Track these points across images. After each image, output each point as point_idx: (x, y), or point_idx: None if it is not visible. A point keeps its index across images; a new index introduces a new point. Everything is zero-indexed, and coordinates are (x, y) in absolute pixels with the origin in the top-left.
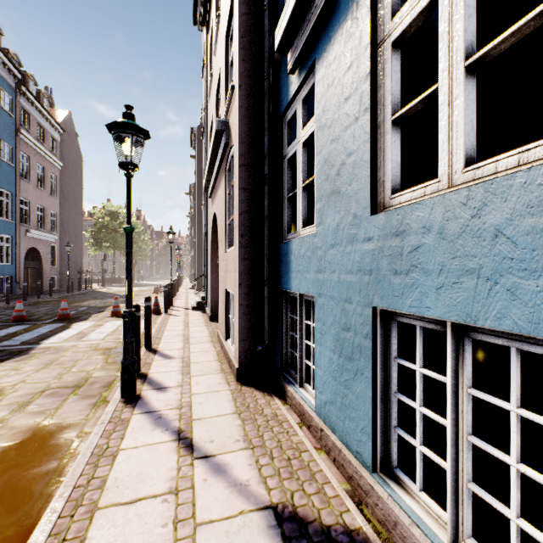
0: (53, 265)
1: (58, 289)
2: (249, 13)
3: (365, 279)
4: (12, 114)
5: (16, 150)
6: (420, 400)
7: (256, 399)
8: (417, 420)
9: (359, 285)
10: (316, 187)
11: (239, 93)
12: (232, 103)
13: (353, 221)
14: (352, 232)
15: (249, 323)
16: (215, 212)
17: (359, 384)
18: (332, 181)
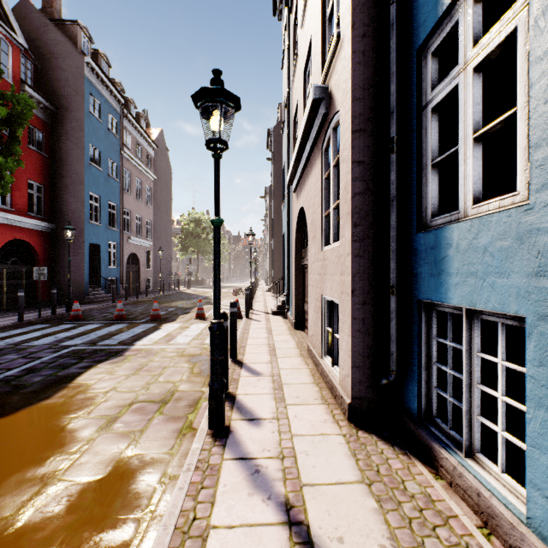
0: (149, 268)
1: (152, 290)
2: None
3: None
4: (117, 136)
5: (120, 167)
6: None
7: (386, 458)
8: None
9: None
10: (534, 120)
11: (351, 35)
12: (336, 57)
13: None
14: None
15: (365, 344)
16: (301, 207)
17: None
18: None
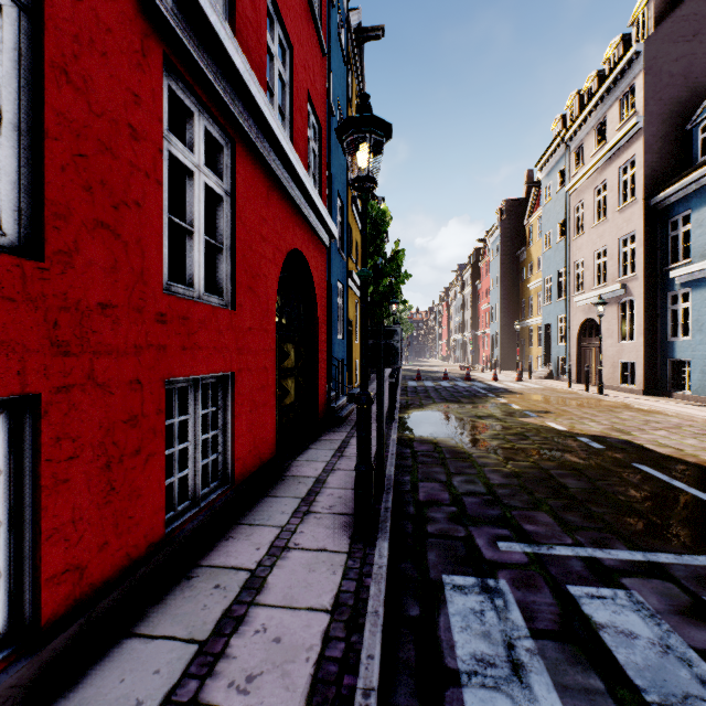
0: None
1: None
2: (647, 248)
3: None
4: None
5: None
6: None
7: (657, 397)
8: None
9: None
10: (691, 326)
11: (643, 281)
12: (633, 279)
13: None
14: None
15: (647, 372)
16: (589, 317)
17: None
18: (698, 327)
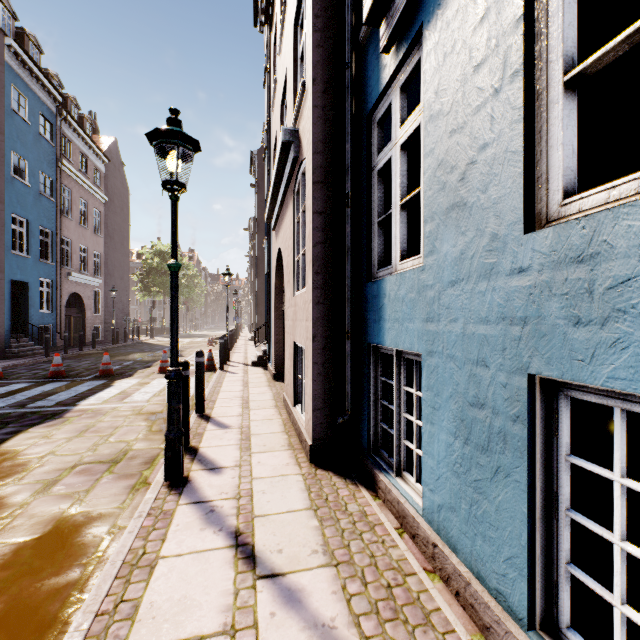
0: (97, 312)
1: (102, 340)
2: None
3: (513, 332)
4: (52, 143)
5: (57, 183)
6: (622, 530)
7: (336, 488)
8: (615, 562)
9: (501, 340)
10: (425, 201)
11: (313, 89)
12: (303, 104)
13: (490, 244)
14: (488, 261)
15: (326, 387)
16: (279, 247)
17: (501, 490)
18: (451, 189)
